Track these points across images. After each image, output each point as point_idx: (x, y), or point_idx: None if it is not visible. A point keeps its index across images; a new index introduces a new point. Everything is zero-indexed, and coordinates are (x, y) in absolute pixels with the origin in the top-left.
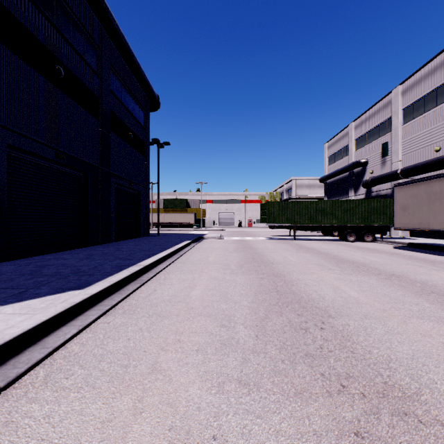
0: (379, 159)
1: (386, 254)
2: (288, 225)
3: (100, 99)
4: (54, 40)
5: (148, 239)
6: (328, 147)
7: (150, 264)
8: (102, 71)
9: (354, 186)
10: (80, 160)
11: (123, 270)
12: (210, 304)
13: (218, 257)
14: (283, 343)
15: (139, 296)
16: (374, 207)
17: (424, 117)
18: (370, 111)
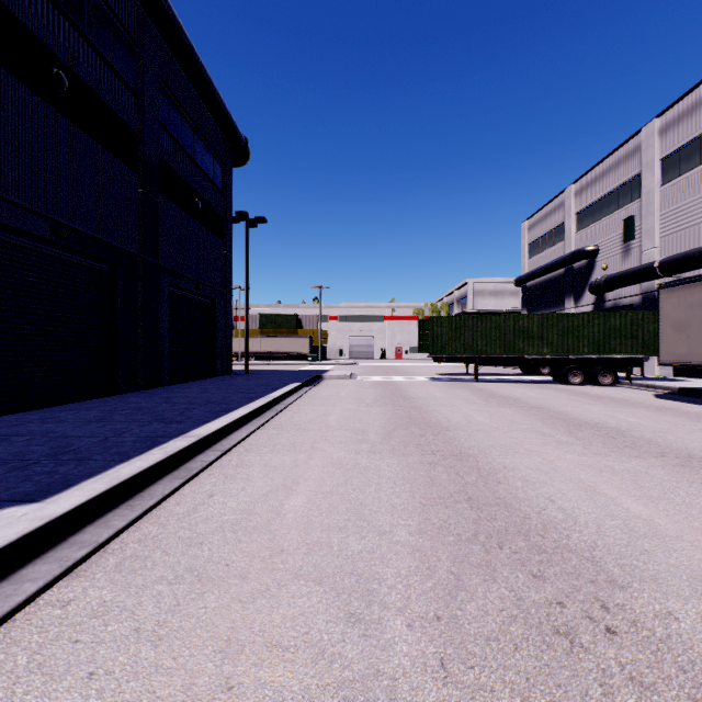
0: (619, 246)
1: (649, 409)
2: (467, 356)
3: (140, 137)
4: (49, 23)
5: (228, 381)
6: (529, 228)
7: (213, 433)
8: (144, 87)
9: (575, 291)
10: (102, 242)
11: (156, 447)
12: (324, 539)
13: (345, 416)
14: (523, 701)
15: (172, 513)
16: (615, 326)
17: (701, 171)
18: (603, 165)
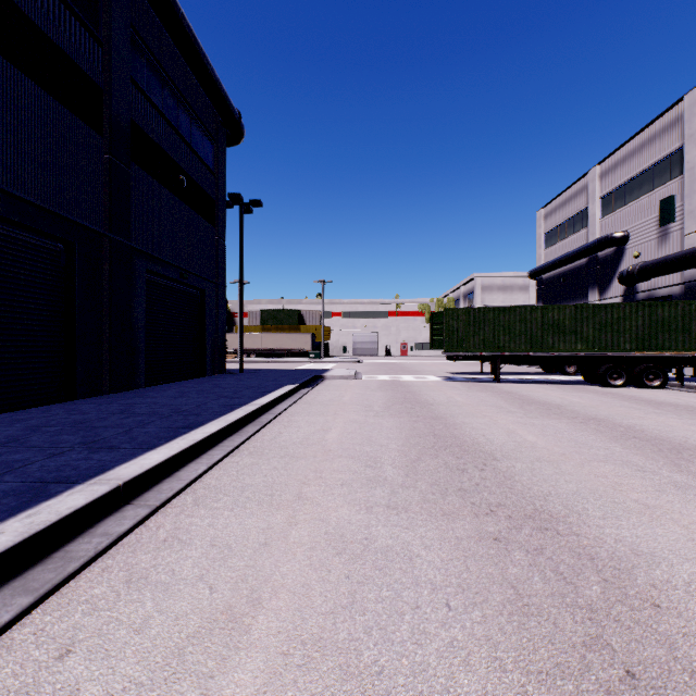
0: (654, 230)
1: None
2: (487, 353)
3: (106, 93)
4: None
5: (215, 381)
6: (545, 216)
7: (148, 471)
8: (110, 35)
9: (599, 282)
10: (51, 213)
11: (27, 509)
12: None
13: (349, 432)
14: None
15: None
16: (663, 319)
17: None
18: (634, 141)
